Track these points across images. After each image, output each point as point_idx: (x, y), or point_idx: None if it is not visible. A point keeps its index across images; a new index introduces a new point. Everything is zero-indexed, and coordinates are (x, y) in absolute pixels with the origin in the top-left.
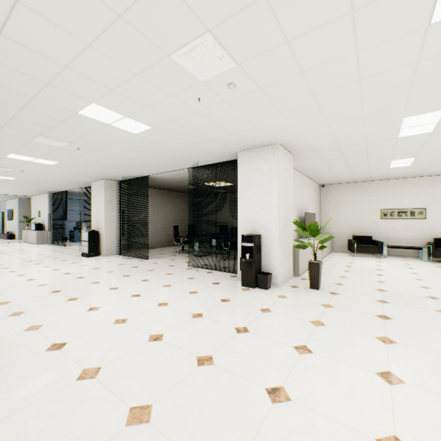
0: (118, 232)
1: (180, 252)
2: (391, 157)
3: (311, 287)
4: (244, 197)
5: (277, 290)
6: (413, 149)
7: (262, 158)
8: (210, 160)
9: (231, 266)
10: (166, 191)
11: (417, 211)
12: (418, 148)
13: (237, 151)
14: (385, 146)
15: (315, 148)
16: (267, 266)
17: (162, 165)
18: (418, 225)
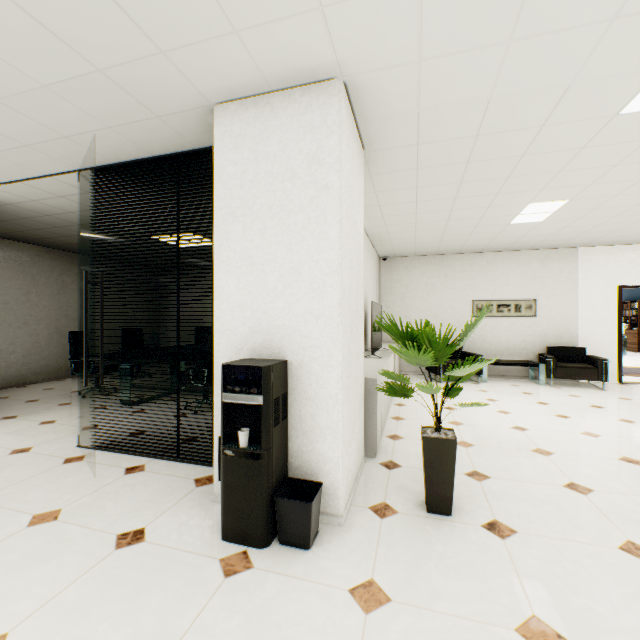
0: None
1: (92, 393)
2: (538, 192)
3: (431, 509)
4: (234, 244)
5: (342, 545)
6: (595, 170)
7: (292, 124)
8: (135, 138)
9: (206, 432)
10: (66, 254)
11: (524, 305)
12: (605, 169)
13: (212, 98)
14: (563, 149)
15: (426, 128)
16: (305, 458)
17: None
18: (526, 327)
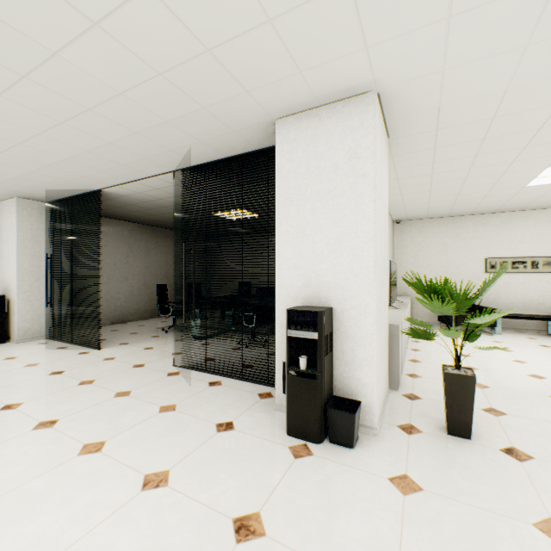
0: (50, 297)
1: (170, 329)
2: None
3: (452, 432)
4: (290, 221)
5: (378, 449)
6: None
7: (335, 129)
8: (215, 147)
9: (258, 362)
10: (150, 228)
11: (541, 261)
12: None
13: (275, 116)
14: None
15: (446, 117)
16: (346, 382)
17: (116, 160)
18: (544, 282)
